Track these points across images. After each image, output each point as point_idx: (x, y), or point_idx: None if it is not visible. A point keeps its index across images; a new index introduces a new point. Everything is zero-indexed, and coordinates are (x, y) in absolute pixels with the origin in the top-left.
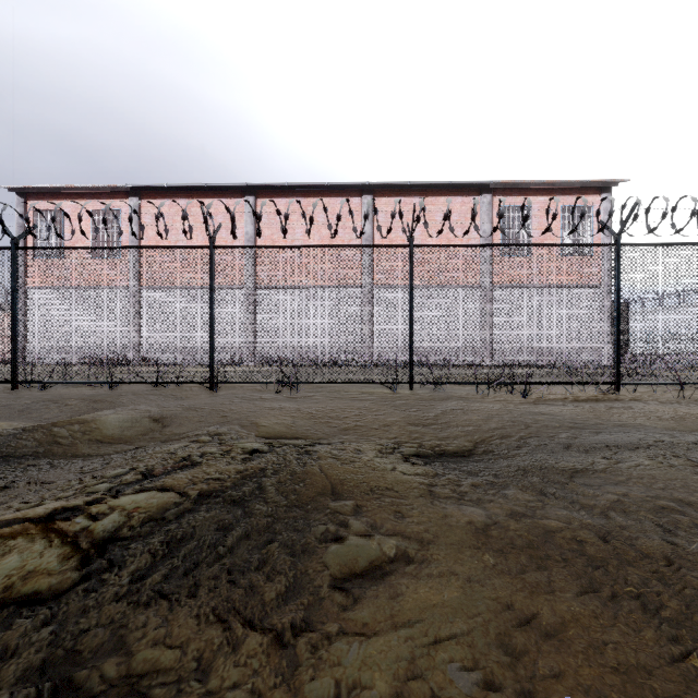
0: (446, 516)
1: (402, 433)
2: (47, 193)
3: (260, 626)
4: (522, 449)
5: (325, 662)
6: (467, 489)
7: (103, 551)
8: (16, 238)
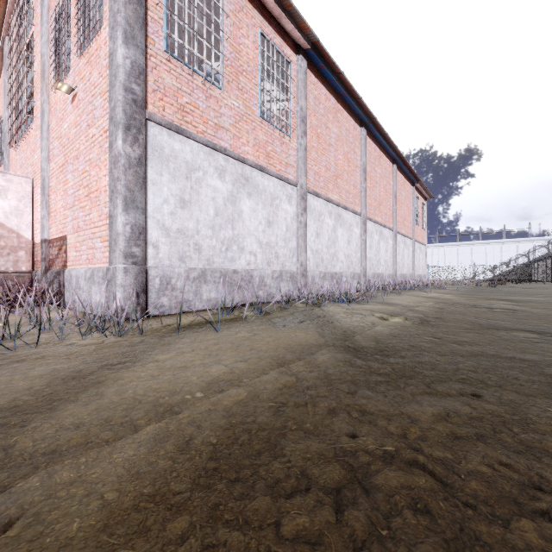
0: None
1: None
2: None
3: None
4: None
5: None
6: None
7: None
8: None
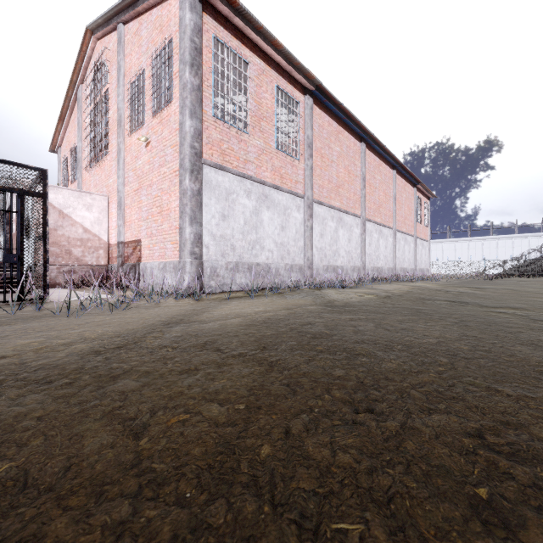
0: None
1: None
2: (229, 21)
3: None
4: None
5: None
6: None
7: None
8: None
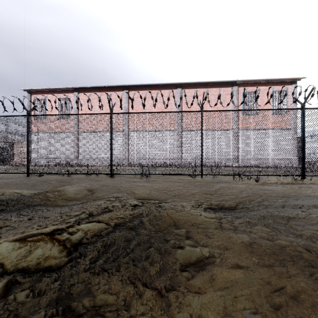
0: (230, 238)
1: (201, 198)
2: (39, 91)
3: (150, 286)
4: (260, 207)
5: (183, 305)
6: (237, 225)
7: (76, 249)
8: (29, 111)
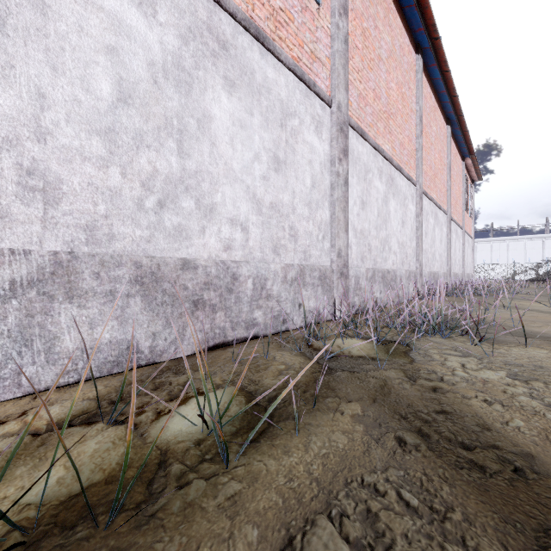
0: None
1: None
2: None
3: None
4: None
5: None
6: None
7: None
8: None
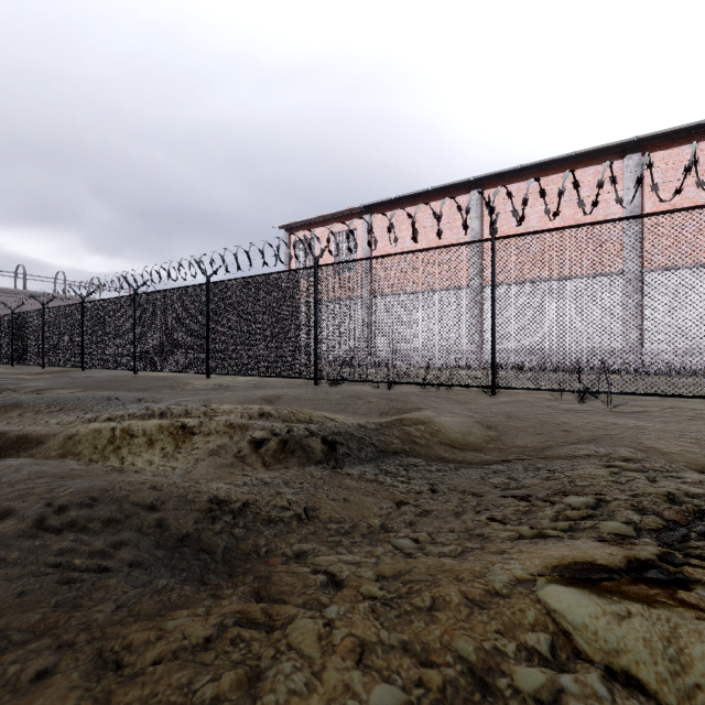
0: None
1: None
2: (303, 225)
3: None
4: None
5: None
6: None
7: None
8: (317, 258)
